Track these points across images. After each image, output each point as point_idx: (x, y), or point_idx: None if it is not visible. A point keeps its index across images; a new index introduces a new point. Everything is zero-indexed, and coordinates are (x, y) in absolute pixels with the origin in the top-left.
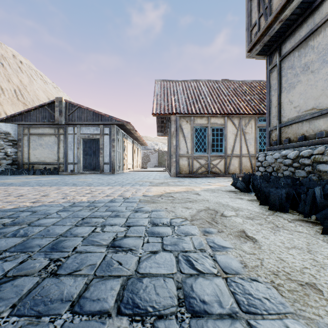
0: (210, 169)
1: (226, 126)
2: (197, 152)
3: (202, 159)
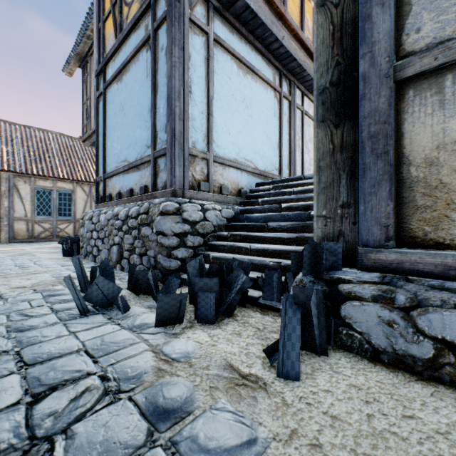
0: (57, 233)
1: (75, 191)
2: (40, 215)
3: (46, 223)
